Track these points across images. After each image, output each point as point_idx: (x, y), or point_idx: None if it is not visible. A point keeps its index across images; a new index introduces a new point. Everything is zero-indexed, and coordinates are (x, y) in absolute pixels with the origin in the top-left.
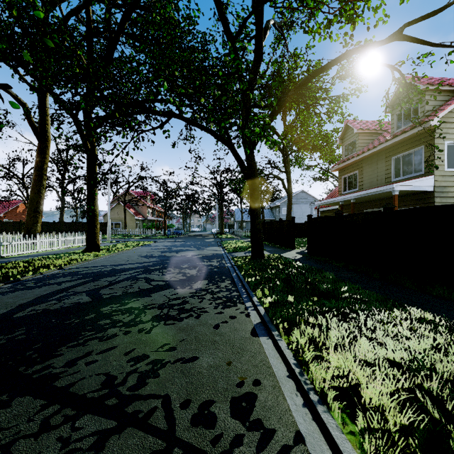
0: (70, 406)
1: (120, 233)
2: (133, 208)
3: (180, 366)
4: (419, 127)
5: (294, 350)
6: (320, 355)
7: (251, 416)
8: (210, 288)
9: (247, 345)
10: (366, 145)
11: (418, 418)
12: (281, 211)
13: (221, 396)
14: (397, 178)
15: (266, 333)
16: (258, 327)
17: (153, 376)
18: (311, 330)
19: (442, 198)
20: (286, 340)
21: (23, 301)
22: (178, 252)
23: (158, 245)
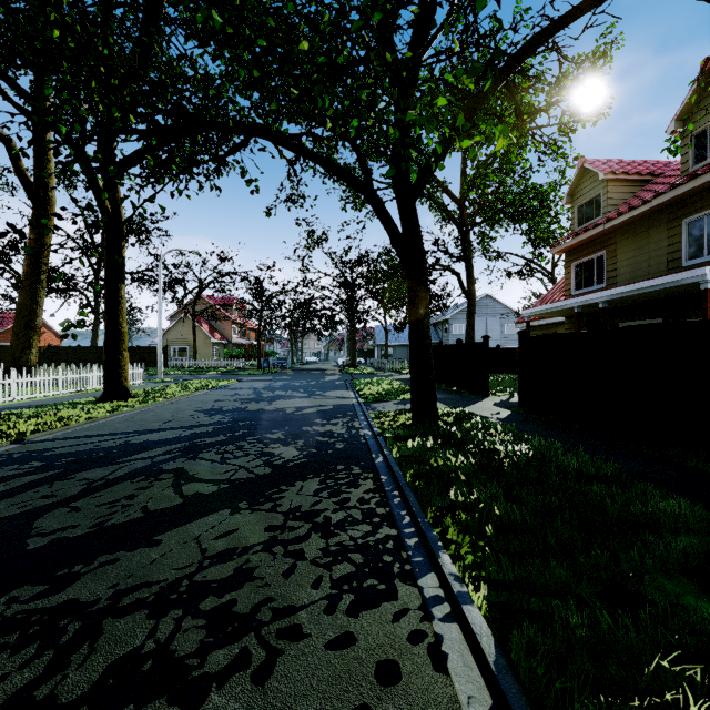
0: None
1: (187, 366)
2: (208, 325)
3: None
4: None
5: None
6: None
7: None
8: (322, 508)
9: None
10: (621, 203)
11: None
12: (452, 329)
13: None
14: (695, 259)
15: None
16: None
17: None
18: None
19: None
20: None
21: None
22: (272, 402)
23: (242, 386)
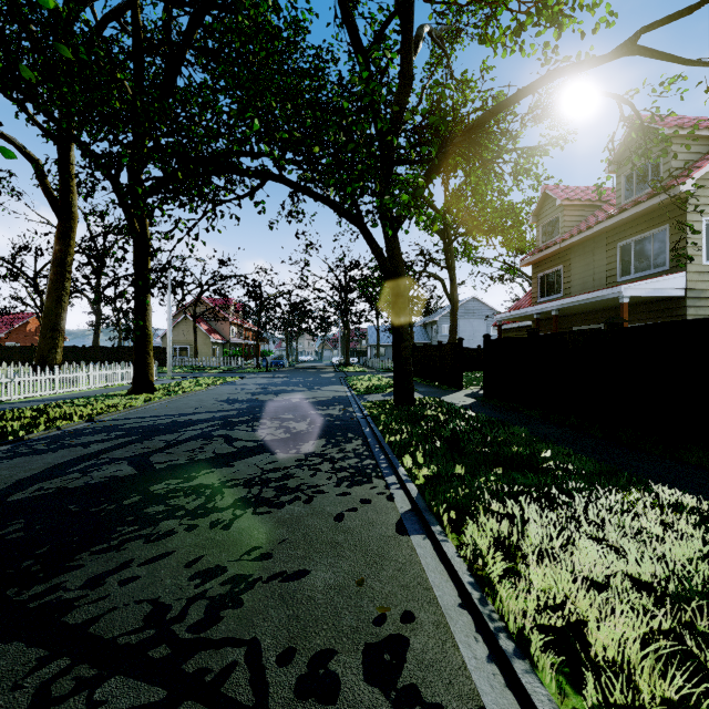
0: (88, 661)
1: (188, 364)
2: (207, 326)
3: (278, 587)
4: (662, 195)
5: (468, 558)
6: (513, 567)
7: (399, 680)
8: (328, 452)
9: (391, 549)
10: (575, 225)
11: (697, 689)
12: (441, 330)
13: (348, 641)
14: (626, 276)
15: (421, 529)
16: (408, 518)
17: (232, 605)
18: (497, 525)
19: (698, 309)
20: (454, 540)
21: (25, 474)
22: (278, 395)
23: (247, 382)
